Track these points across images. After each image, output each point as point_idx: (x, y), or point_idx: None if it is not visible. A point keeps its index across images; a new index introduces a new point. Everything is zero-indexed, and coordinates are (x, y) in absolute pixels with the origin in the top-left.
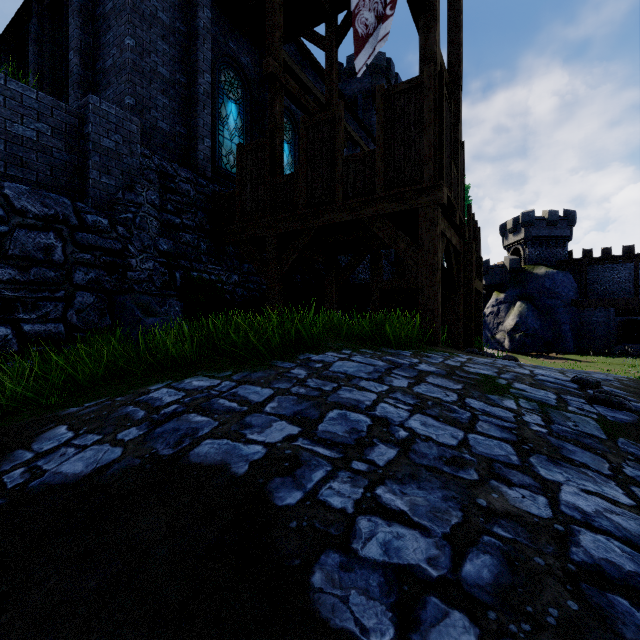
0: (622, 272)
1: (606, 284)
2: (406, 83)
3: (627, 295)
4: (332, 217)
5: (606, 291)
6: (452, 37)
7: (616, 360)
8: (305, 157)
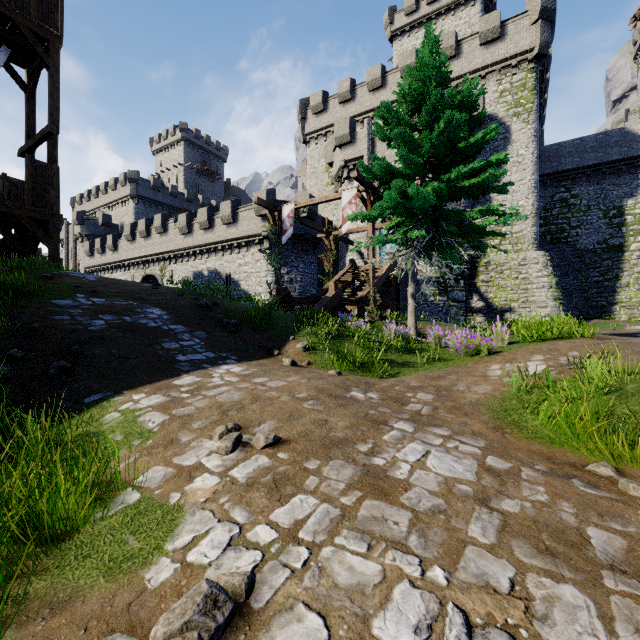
0: None
1: None
2: (45, 163)
3: None
4: None
5: None
6: (31, 122)
7: None
8: None
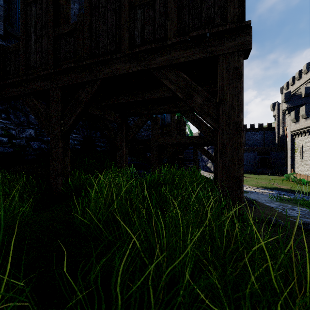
0: (258, 135)
1: (252, 140)
2: None
3: (260, 146)
4: (117, 68)
5: (252, 144)
6: None
7: (261, 176)
8: (88, 3)
